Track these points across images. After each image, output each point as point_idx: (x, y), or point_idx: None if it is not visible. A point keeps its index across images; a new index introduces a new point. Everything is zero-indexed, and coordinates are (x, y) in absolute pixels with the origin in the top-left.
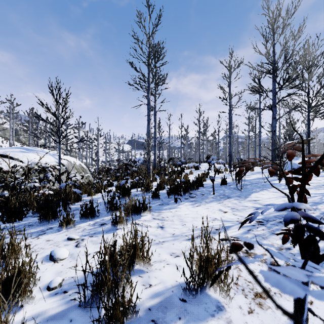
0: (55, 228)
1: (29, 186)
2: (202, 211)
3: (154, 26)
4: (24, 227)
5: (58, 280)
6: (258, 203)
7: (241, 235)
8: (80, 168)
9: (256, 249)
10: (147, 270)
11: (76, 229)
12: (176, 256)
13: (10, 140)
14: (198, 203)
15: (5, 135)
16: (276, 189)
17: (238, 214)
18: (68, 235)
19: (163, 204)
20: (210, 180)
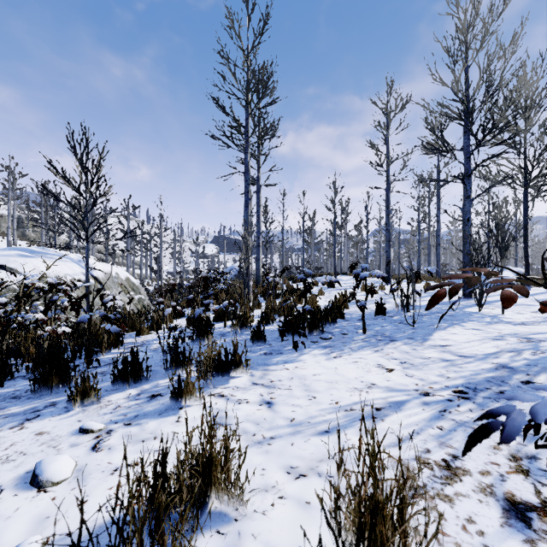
0: (61, 403)
1: (25, 319)
2: (345, 369)
3: (256, 34)
4: (2, 400)
5: (33, 546)
6: (450, 352)
7: (428, 423)
8: (127, 285)
9: (467, 459)
10: (235, 513)
11: (101, 407)
12: (299, 475)
13: (9, 236)
14: (337, 352)
15: (1, 228)
16: (476, 324)
17: (415, 374)
18: (83, 421)
19: (272, 352)
20: (355, 306)
